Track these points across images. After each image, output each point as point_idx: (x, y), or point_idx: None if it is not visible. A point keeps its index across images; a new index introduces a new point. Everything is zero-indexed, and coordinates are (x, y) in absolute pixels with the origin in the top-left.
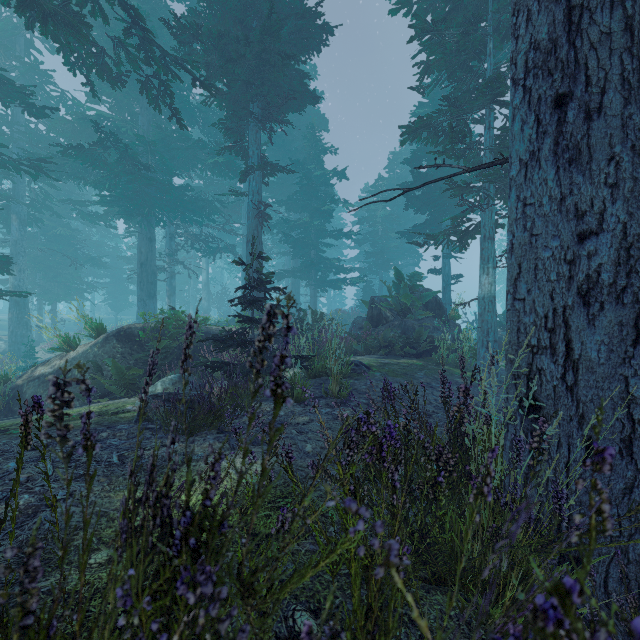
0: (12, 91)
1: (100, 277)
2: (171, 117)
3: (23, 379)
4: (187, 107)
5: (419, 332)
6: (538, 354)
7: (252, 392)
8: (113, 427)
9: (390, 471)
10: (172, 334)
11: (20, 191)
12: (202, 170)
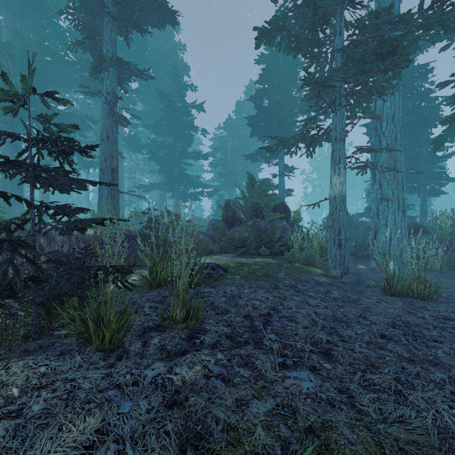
0: None
1: None
2: None
3: None
4: (54, 25)
5: (273, 231)
6: None
7: None
8: None
9: None
10: None
11: None
12: (71, 87)
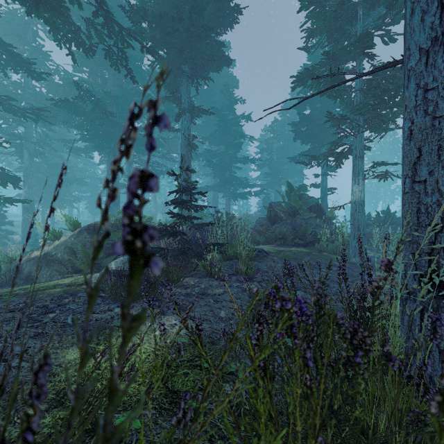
0: (20, 62)
1: (83, 192)
2: (126, 75)
3: (23, 260)
4: (140, 72)
5: (305, 228)
6: (442, 232)
7: (93, 247)
8: (75, 295)
9: (302, 348)
10: None
11: (29, 133)
12: None
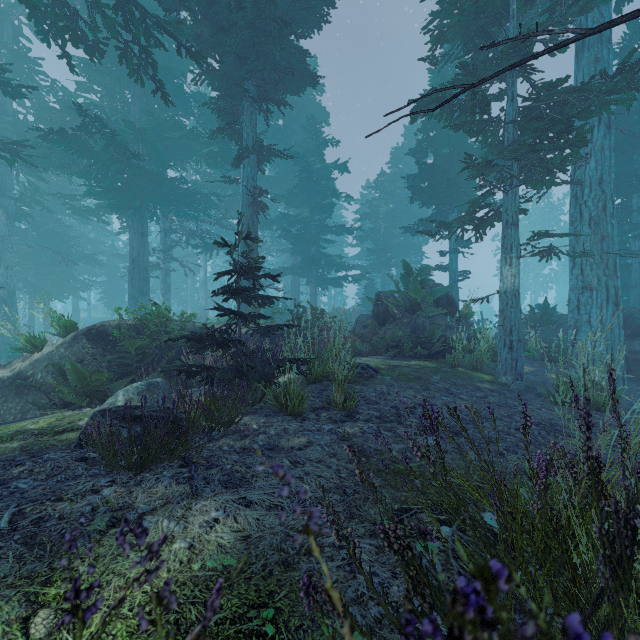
0: None
1: (96, 275)
2: (155, 91)
3: None
4: (181, 95)
5: (431, 331)
6: None
7: None
8: (39, 457)
9: None
10: (152, 332)
11: (7, 184)
12: (197, 161)
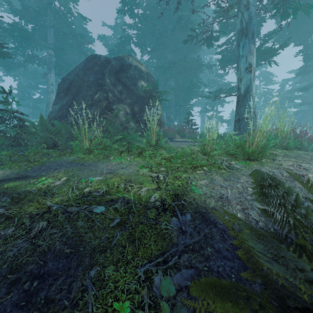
0: None
1: None
2: None
3: None
4: None
5: None
6: None
7: None
8: None
9: None
10: None
11: None
12: None
